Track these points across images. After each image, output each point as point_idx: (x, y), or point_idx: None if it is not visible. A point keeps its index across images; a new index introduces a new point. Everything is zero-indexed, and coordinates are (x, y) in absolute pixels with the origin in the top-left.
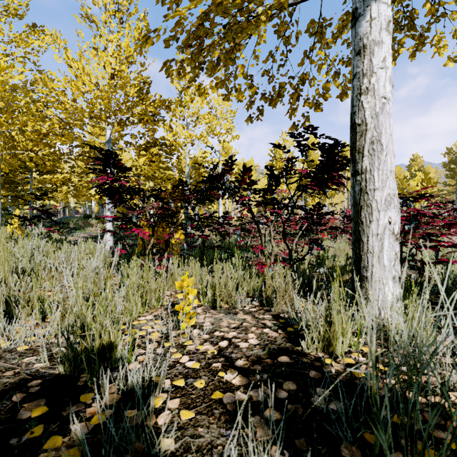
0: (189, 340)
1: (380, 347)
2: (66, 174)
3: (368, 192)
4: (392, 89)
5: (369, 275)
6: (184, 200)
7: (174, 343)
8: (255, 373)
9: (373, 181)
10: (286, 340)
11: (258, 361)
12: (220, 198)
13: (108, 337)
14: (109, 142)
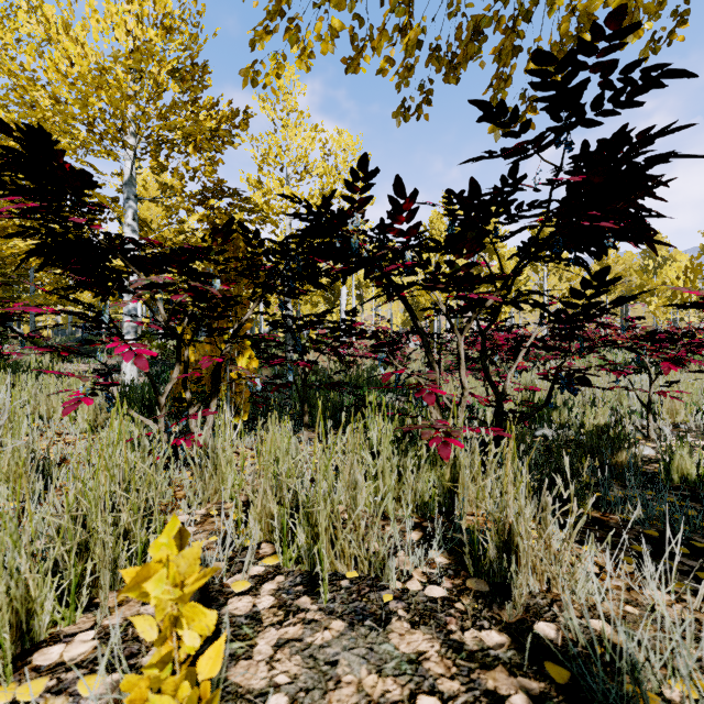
0: None
1: None
2: (35, 241)
3: None
4: None
5: None
6: (252, 276)
7: None
8: None
9: None
10: None
11: None
12: (342, 302)
13: None
14: (130, 184)
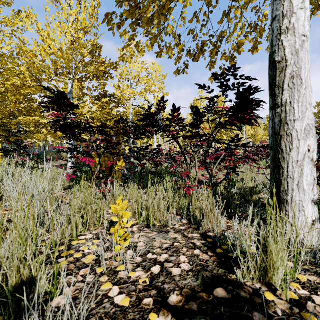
0: (122, 265)
1: (315, 274)
2: (36, 117)
3: (288, 122)
4: (309, 29)
5: (289, 199)
6: (125, 134)
7: (107, 268)
8: (192, 316)
9: (293, 112)
10: (218, 264)
11: (192, 296)
12: (155, 138)
13: (28, 271)
14: (70, 93)
